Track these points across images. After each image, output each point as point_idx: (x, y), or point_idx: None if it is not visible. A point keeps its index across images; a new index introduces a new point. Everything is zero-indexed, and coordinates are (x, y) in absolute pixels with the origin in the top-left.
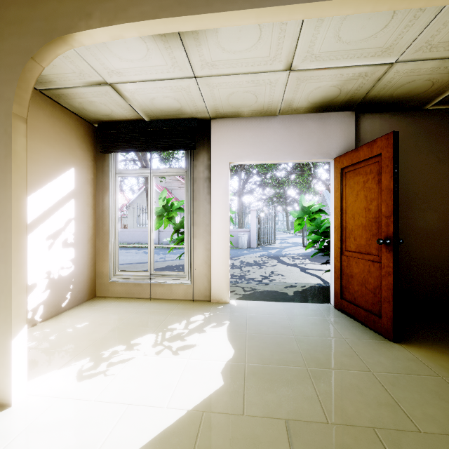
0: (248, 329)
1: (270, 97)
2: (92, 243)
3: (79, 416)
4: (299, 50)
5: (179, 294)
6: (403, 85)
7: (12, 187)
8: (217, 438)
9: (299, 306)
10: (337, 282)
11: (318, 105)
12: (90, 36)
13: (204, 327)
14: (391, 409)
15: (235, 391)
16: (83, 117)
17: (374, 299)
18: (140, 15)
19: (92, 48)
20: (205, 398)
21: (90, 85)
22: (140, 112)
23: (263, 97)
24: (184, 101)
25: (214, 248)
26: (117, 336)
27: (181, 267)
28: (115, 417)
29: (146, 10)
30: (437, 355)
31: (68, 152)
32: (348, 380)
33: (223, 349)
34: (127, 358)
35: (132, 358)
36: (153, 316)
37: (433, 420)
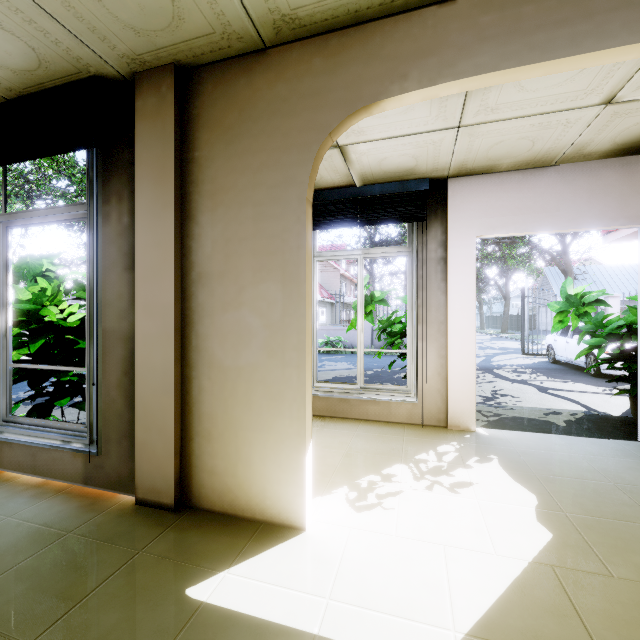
0: (533, 468)
1: (555, 141)
2: None
3: (393, 550)
4: (639, 76)
5: (400, 415)
6: None
7: (306, 282)
8: (598, 599)
9: (590, 443)
10: None
11: (628, 146)
12: (399, 100)
13: (465, 461)
14: None
15: (577, 546)
16: None
17: None
18: (474, 69)
19: None
20: (541, 549)
21: None
22: (356, 177)
23: (543, 143)
24: (423, 158)
25: (452, 354)
26: (358, 463)
27: (355, 380)
28: (438, 557)
29: (482, 61)
30: None
31: None
32: None
33: (516, 491)
34: (393, 490)
35: (400, 492)
36: (382, 441)
37: None
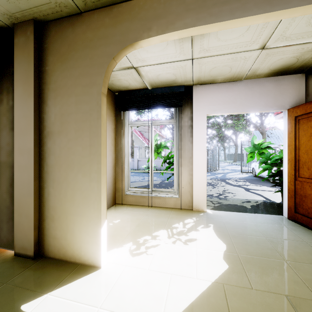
0: (229, 230)
1: (241, 68)
2: (114, 169)
3: (144, 278)
4: (275, 35)
5: (170, 204)
6: None
7: (101, 137)
8: (241, 302)
9: (260, 216)
10: (291, 200)
11: (276, 71)
12: (148, 41)
13: (196, 227)
14: None
15: (239, 272)
16: (110, 89)
17: None
18: (183, 26)
19: None
20: (220, 275)
21: (122, 69)
22: (147, 84)
23: (236, 69)
24: (179, 75)
25: (195, 173)
26: (142, 230)
27: (158, 185)
28: (166, 281)
29: (187, 22)
30: None
31: None
32: None
33: (217, 243)
34: (155, 244)
35: (158, 245)
36: (158, 218)
37: None
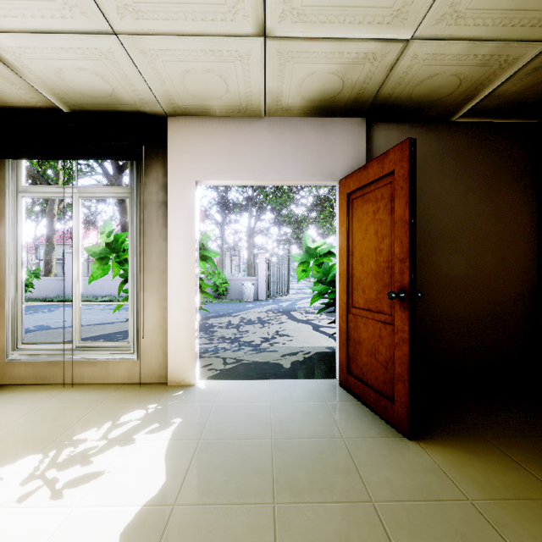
0: (206, 431)
1: (246, 84)
2: None
3: None
4: None
5: (119, 375)
6: (424, 80)
7: None
8: None
9: (293, 386)
10: (343, 350)
11: (317, 104)
12: None
13: (136, 433)
14: None
15: None
16: None
17: (386, 377)
18: None
19: None
20: None
21: None
22: (48, 95)
23: (236, 84)
24: (113, 79)
25: (172, 305)
26: None
27: None
28: None
29: None
30: (465, 457)
31: None
32: (334, 525)
33: (148, 476)
34: None
35: None
36: (60, 416)
37: None
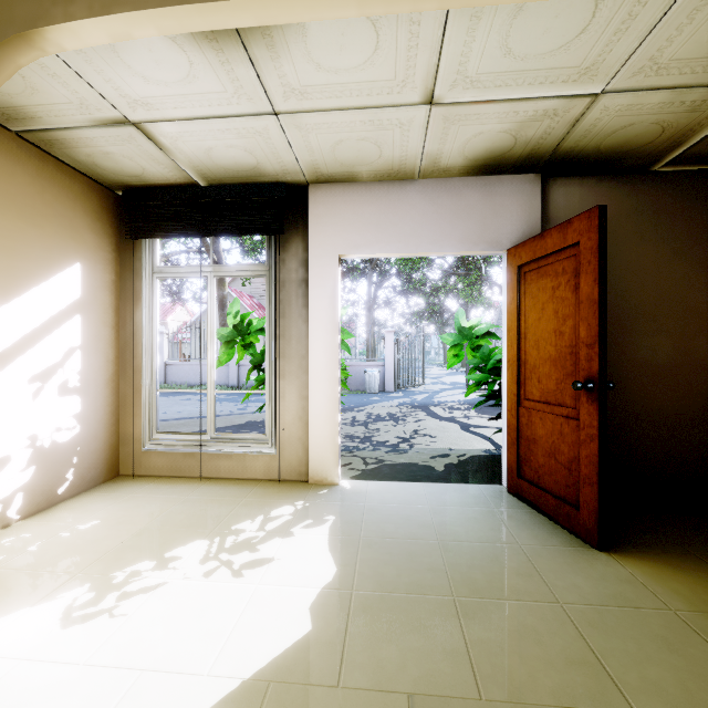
0: (364, 530)
1: (402, 148)
2: (114, 388)
3: (52, 694)
4: (444, 70)
5: (257, 470)
6: (616, 131)
7: None
8: None
9: (452, 490)
10: (512, 450)
11: (482, 163)
12: (73, 33)
13: (292, 527)
14: (589, 671)
15: (329, 641)
16: (97, 179)
17: (568, 480)
18: None
19: (96, 61)
20: (277, 655)
21: (100, 125)
22: (191, 172)
23: (391, 149)
24: (261, 154)
25: (314, 394)
26: (144, 544)
27: None
28: (115, 694)
29: None
30: (668, 572)
31: (69, 237)
32: (520, 619)
33: (318, 565)
34: (154, 583)
35: (162, 585)
36: (210, 508)
37: (658, 690)
